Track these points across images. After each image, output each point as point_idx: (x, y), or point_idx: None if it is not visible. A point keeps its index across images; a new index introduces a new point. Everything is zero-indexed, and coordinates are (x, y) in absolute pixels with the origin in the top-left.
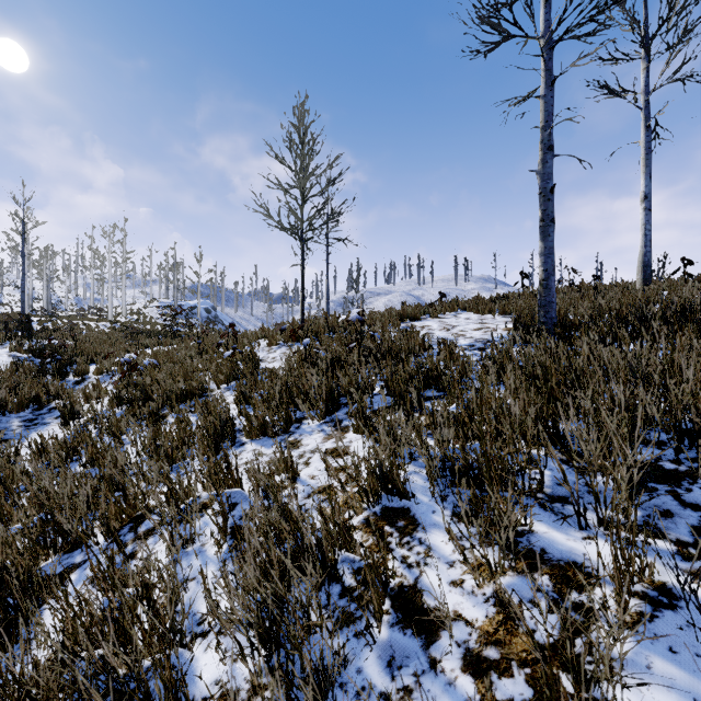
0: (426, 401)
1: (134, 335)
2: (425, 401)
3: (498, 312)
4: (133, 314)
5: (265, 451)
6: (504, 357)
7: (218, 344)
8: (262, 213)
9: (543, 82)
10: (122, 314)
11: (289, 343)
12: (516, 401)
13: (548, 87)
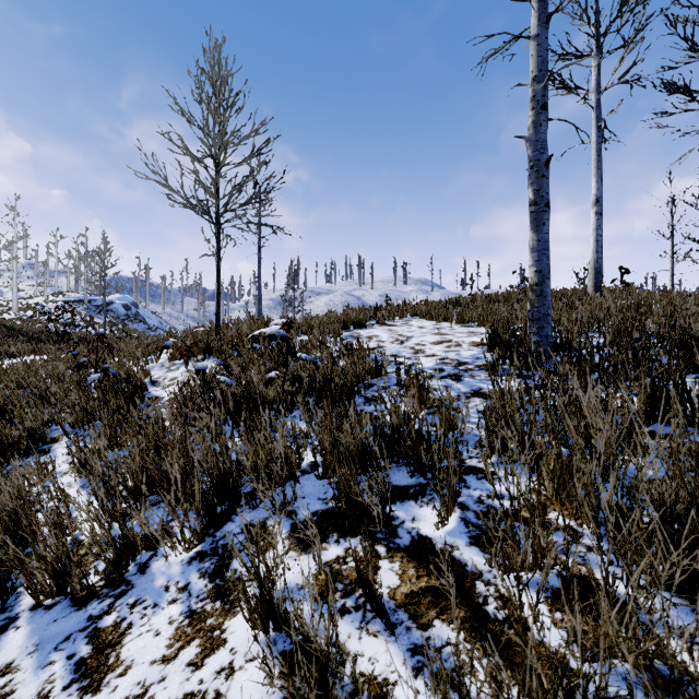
0: (395, 502)
1: (4, 339)
2: (393, 501)
3: (456, 320)
4: (26, 310)
5: (19, 688)
6: (533, 422)
7: (78, 364)
8: (157, 181)
9: (536, 17)
10: (12, 310)
11: (200, 356)
12: (573, 519)
13: (542, 23)
